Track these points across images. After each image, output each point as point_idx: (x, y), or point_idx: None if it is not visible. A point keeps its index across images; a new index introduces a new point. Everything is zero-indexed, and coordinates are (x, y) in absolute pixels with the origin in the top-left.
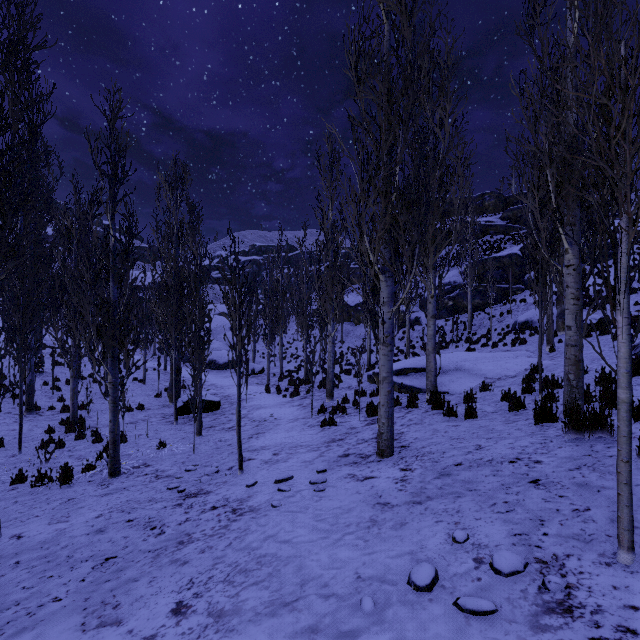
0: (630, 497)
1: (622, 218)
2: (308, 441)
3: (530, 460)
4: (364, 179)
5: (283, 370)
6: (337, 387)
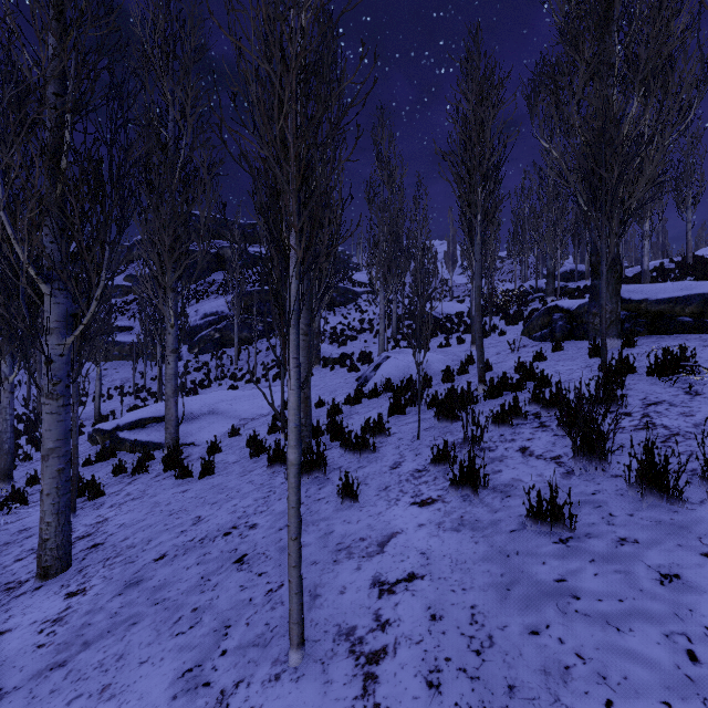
0: (300, 581)
1: (292, 233)
2: None
3: (246, 526)
4: None
5: None
6: (30, 459)
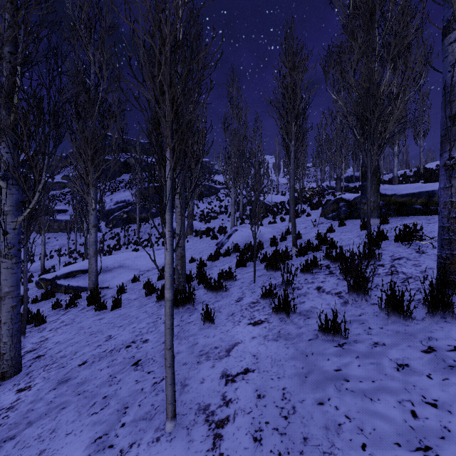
0: (173, 376)
1: (168, 149)
2: None
3: (141, 341)
4: None
5: None
6: None
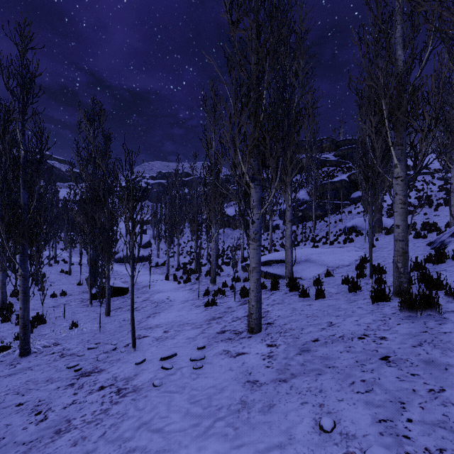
0: None
1: None
2: (194, 319)
3: (376, 336)
4: (237, 101)
5: (180, 263)
6: (219, 275)
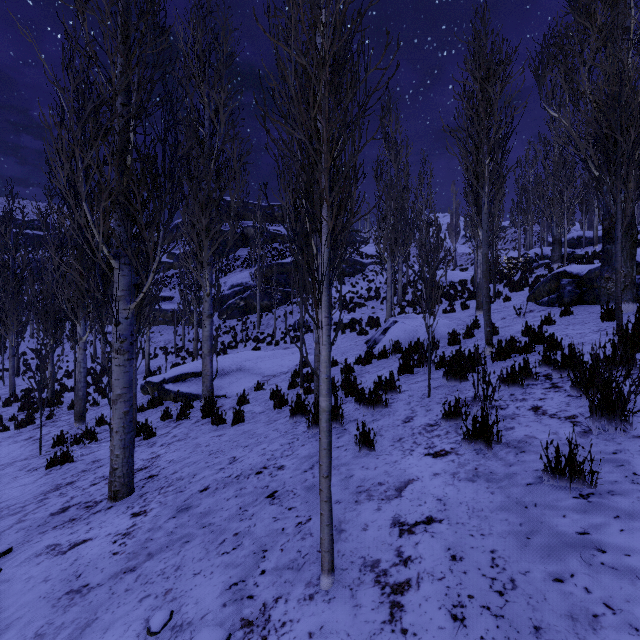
0: (330, 514)
1: (324, 206)
2: (13, 498)
3: (275, 467)
4: (79, 122)
5: (18, 389)
6: (97, 404)
